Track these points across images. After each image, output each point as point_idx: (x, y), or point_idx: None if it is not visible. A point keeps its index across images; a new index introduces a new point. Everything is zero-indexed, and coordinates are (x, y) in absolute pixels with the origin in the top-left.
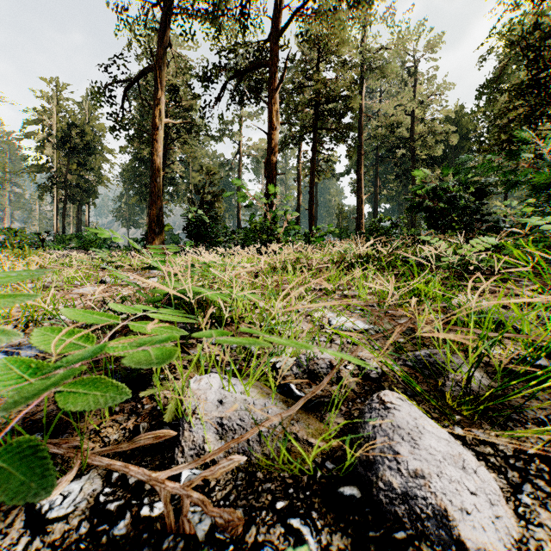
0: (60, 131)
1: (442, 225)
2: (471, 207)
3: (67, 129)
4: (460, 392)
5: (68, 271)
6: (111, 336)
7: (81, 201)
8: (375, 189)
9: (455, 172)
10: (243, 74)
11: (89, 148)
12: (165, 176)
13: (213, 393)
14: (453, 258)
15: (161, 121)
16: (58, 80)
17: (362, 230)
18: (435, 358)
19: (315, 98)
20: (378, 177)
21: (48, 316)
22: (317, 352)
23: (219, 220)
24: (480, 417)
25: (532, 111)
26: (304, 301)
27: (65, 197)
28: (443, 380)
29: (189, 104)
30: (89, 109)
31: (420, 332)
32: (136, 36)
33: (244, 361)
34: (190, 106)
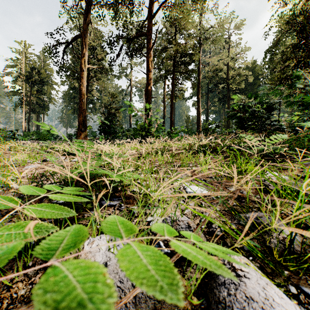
0: (27, 71)
1: (246, 127)
2: (264, 117)
3: (31, 70)
4: (282, 248)
5: (23, 154)
6: (41, 199)
7: (39, 112)
8: (207, 107)
9: (254, 96)
10: (132, 40)
11: (43, 82)
12: (88, 98)
13: (101, 255)
14: (260, 148)
15: (85, 66)
16: (25, 42)
17: (199, 129)
18: (262, 221)
19: (173, 54)
20: (208, 100)
21: (2, 185)
22: (178, 215)
23: (119, 124)
24: (304, 273)
25: (299, 61)
26: (168, 175)
27: (30, 110)
28: (269, 237)
29: (102, 57)
30: (44, 59)
31: (245, 197)
32: (71, 17)
33: (128, 219)
34: (102, 58)
